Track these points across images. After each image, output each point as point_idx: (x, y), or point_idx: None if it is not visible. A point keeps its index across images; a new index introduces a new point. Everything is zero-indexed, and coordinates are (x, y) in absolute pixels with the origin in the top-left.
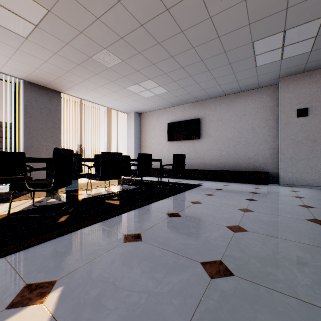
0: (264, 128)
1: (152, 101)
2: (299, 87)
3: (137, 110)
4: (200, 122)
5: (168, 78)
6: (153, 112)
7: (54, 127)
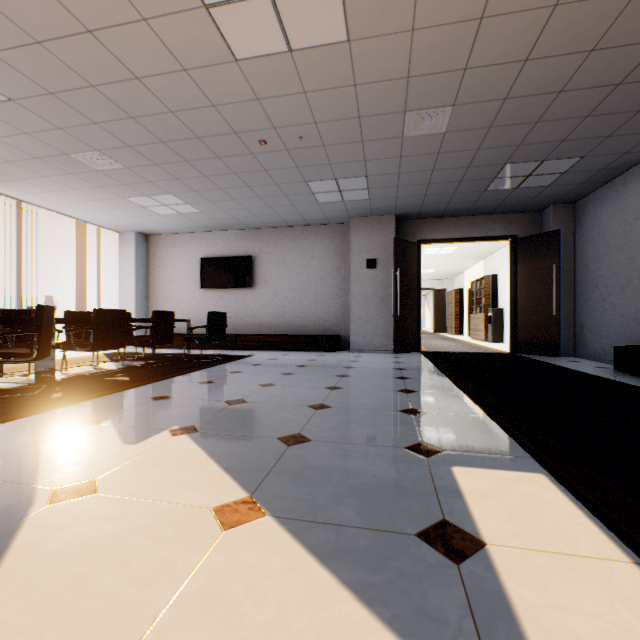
0: (335, 278)
1: (173, 220)
2: (369, 233)
3: (142, 229)
4: (254, 262)
5: (201, 197)
6: (173, 236)
7: None
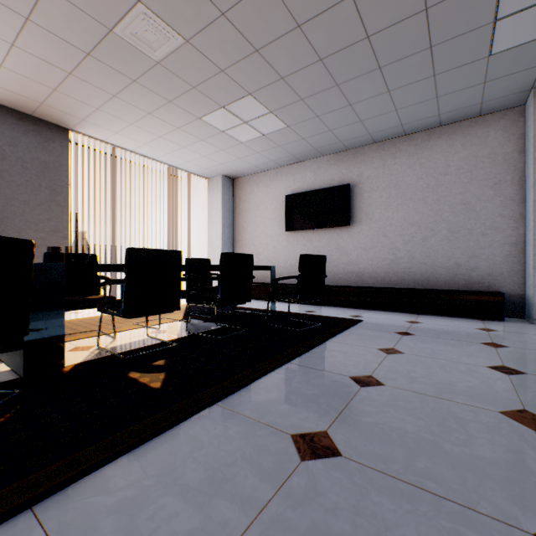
0: (490, 200)
1: (256, 150)
2: None
3: (227, 170)
4: (351, 192)
5: (289, 92)
6: (257, 175)
7: (55, 200)
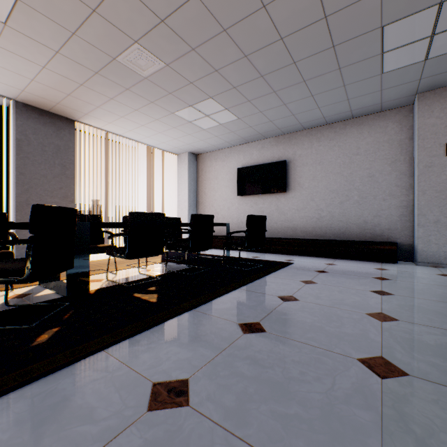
0: (389, 174)
1: (215, 135)
2: None
3: (192, 148)
4: (287, 166)
5: (239, 96)
6: (215, 152)
7: (65, 174)
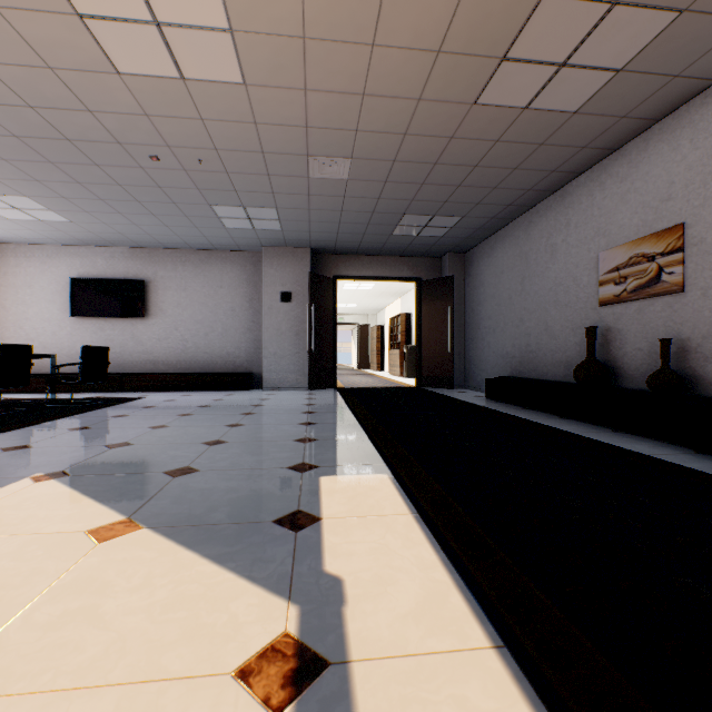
0: (248, 311)
1: (29, 228)
2: (284, 264)
3: None
4: (147, 287)
5: (73, 205)
6: (29, 247)
7: None
